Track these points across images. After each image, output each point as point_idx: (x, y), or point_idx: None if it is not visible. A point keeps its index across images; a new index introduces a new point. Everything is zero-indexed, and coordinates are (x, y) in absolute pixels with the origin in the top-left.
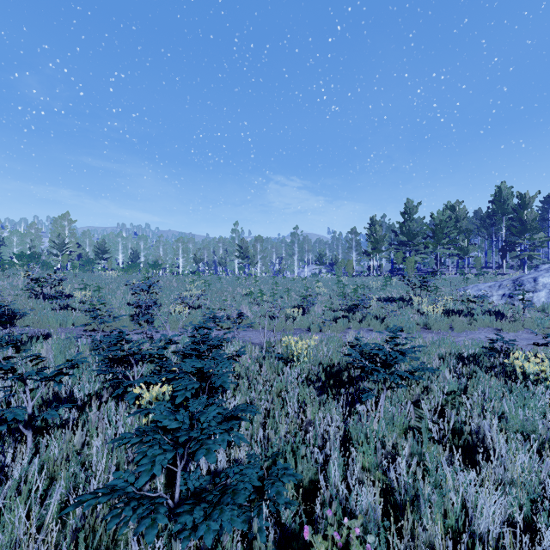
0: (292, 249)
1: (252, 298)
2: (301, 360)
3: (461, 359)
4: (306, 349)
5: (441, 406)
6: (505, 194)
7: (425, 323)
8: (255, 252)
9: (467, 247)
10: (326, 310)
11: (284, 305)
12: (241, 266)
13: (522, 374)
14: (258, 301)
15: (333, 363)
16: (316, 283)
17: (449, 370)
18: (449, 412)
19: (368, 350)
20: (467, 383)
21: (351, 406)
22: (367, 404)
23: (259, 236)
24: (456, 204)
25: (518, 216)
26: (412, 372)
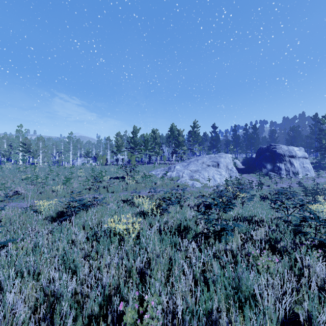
0: (68, 147)
1: (30, 181)
2: (46, 210)
3: (124, 201)
4: (51, 205)
5: (102, 217)
6: (174, 129)
7: (126, 188)
8: (38, 147)
9: (159, 151)
10: (79, 185)
11: (53, 184)
12: (23, 158)
13: (139, 203)
14: (34, 182)
15: (63, 209)
16: (80, 169)
17: (118, 206)
18: (103, 219)
19: (87, 202)
20: (117, 209)
21: (62, 223)
22: (67, 220)
23: (42, 137)
24: (156, 131)
25: (177, 139)
26: (84, 206)
